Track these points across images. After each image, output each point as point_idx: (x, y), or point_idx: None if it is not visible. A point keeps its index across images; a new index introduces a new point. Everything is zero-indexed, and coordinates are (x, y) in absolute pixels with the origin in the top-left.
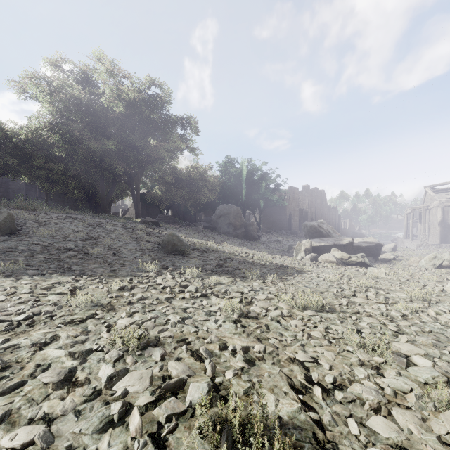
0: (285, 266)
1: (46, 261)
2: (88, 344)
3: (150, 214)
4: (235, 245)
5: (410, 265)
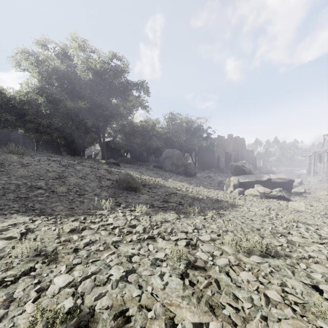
0: (220, 200)
1: (14, 199)
2: (2, 327)
3: (114, 156)
4: (177, 180)
5: (319, 198)
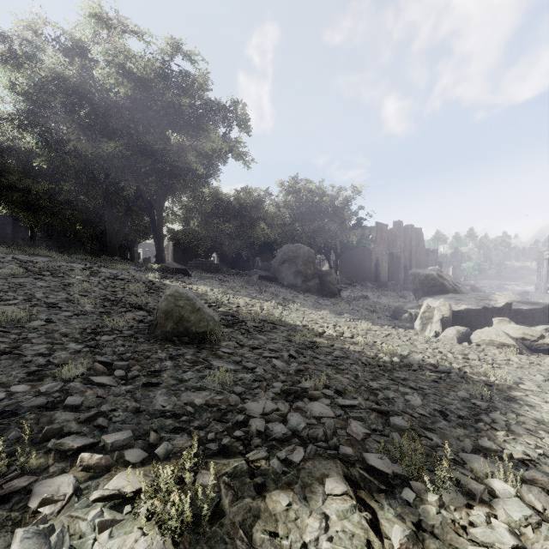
0: (441, 368)
1: None
2: None
3: (189, 260)
4: (309, 306)
5: None
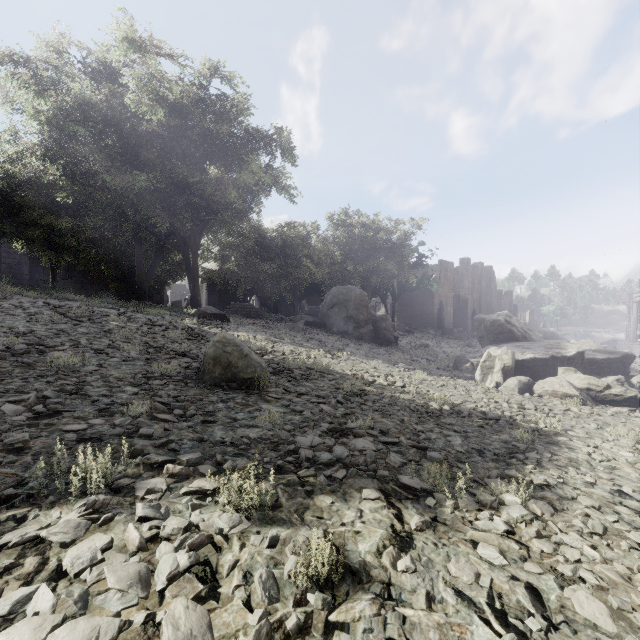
0: (491, 415)
1: None
2: None
3: (225, 304)
4: (360, 355)
5: None
